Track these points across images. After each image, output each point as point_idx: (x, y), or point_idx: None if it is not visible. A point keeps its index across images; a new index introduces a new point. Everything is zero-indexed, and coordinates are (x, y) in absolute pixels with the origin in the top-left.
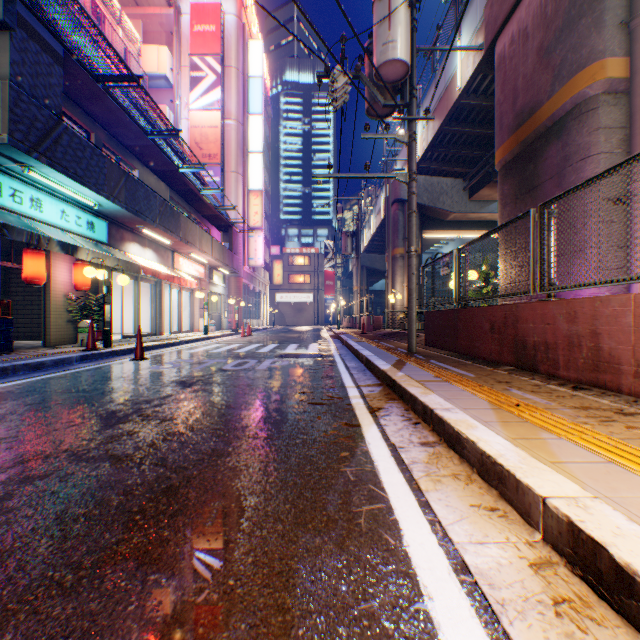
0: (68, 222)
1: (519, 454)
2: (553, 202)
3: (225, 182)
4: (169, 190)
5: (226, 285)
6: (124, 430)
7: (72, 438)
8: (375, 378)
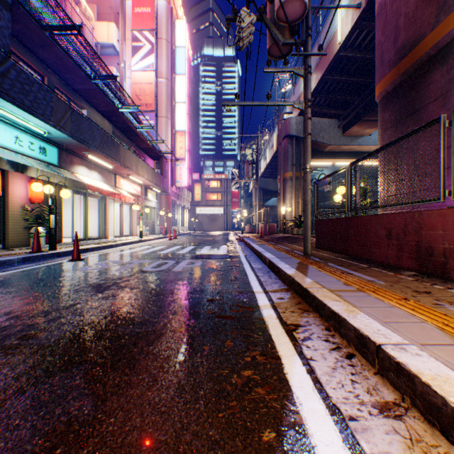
0: (21, 146)
1: None
2: None
3: (158, 124)
4: (112, 127)
5: (158, 201)
6: None
7: None
8: (280, 281)
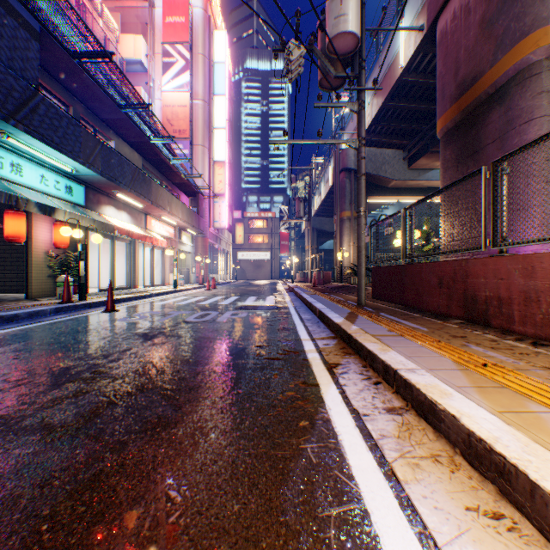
0: (47, 186)
1: (518, 437)
2: (507, 158)
3: (193, 154)
4: (142, 160)
5: (194, 244)
6: (70, 391)
7: (12, 401)
8: (329, 330)
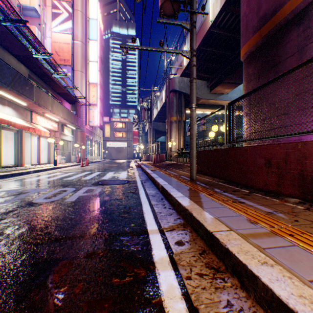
0: None
1: None
2: None
3: (74, 76)
4: (28, 71)
5: (74, 136)
6: None
7: None
8: (175, 212)
